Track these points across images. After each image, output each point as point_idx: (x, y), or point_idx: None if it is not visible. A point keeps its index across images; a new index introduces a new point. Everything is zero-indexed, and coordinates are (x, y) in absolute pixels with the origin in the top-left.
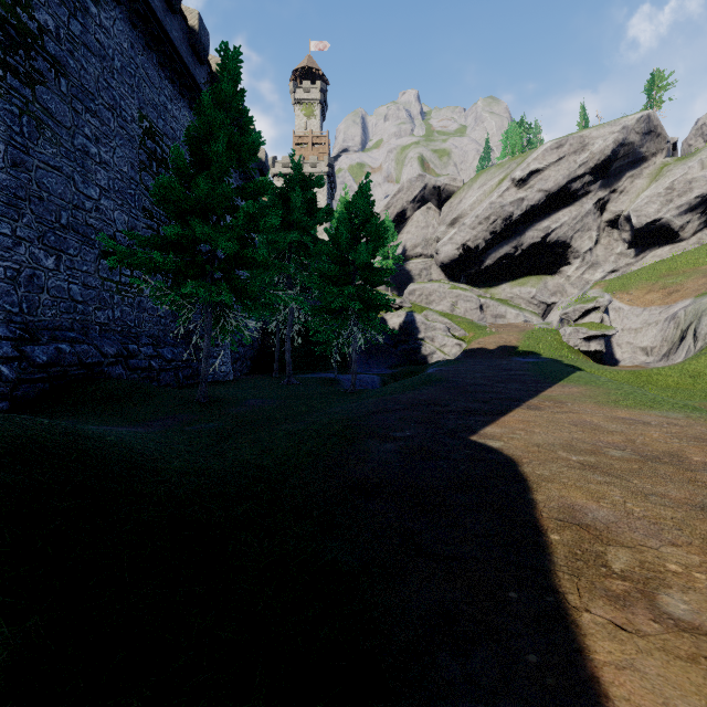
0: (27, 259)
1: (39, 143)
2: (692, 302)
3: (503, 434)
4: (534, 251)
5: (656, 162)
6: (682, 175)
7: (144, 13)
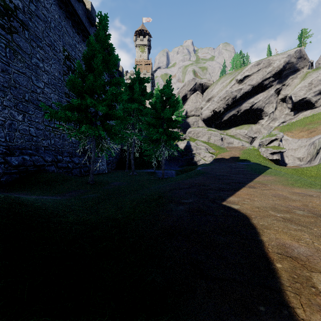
0: (8, 115)
1: (14, 61)
2: None
3: (239, 201)
4: (246, 113)
5: (304, 71)
6: (316, 77)
7: (65, 2)
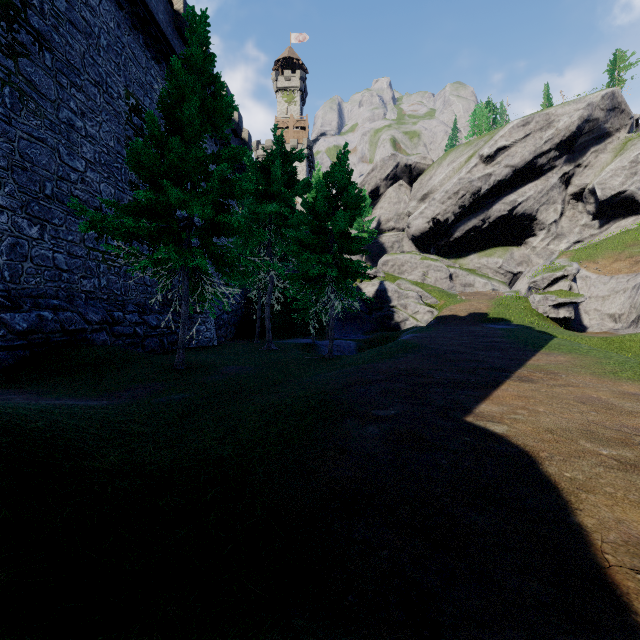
0: (9, 227)
1: (22, 114)
2: None
3: (502, 414)
4: (500, 223)
5: (620, 138)
6: None
7: None
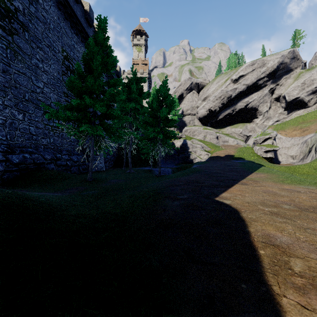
0: (9, 115)
1: (15, 61)
2: (314, 135)
3: (230, 197)
4: (241, 112)
5: (297, 71)
6: (309, 77)
7: (64, 3)
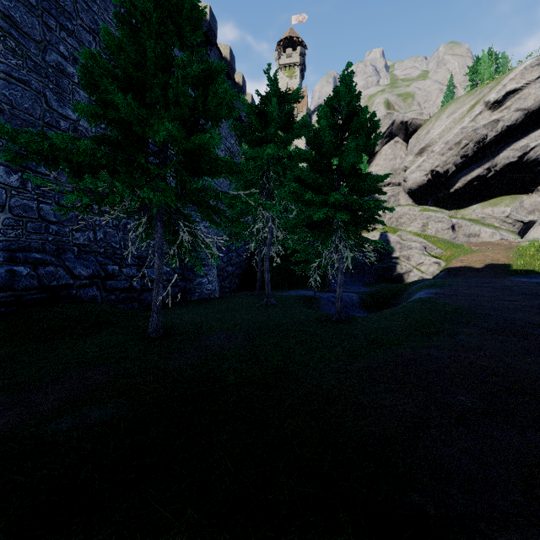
0: None
1: None
2: None
3: None
4: (508, 171)
5: None
6: None
7: None
